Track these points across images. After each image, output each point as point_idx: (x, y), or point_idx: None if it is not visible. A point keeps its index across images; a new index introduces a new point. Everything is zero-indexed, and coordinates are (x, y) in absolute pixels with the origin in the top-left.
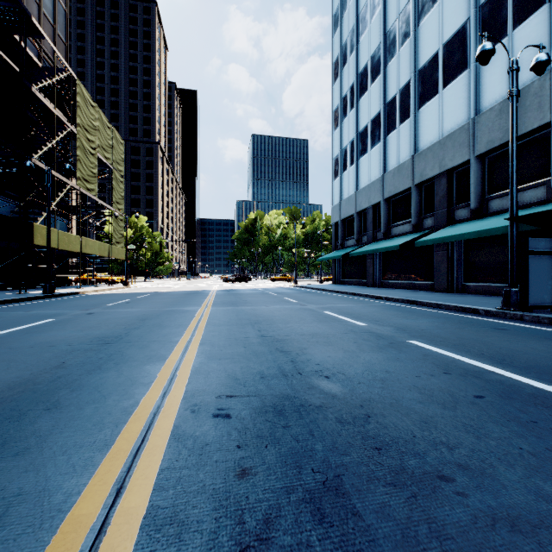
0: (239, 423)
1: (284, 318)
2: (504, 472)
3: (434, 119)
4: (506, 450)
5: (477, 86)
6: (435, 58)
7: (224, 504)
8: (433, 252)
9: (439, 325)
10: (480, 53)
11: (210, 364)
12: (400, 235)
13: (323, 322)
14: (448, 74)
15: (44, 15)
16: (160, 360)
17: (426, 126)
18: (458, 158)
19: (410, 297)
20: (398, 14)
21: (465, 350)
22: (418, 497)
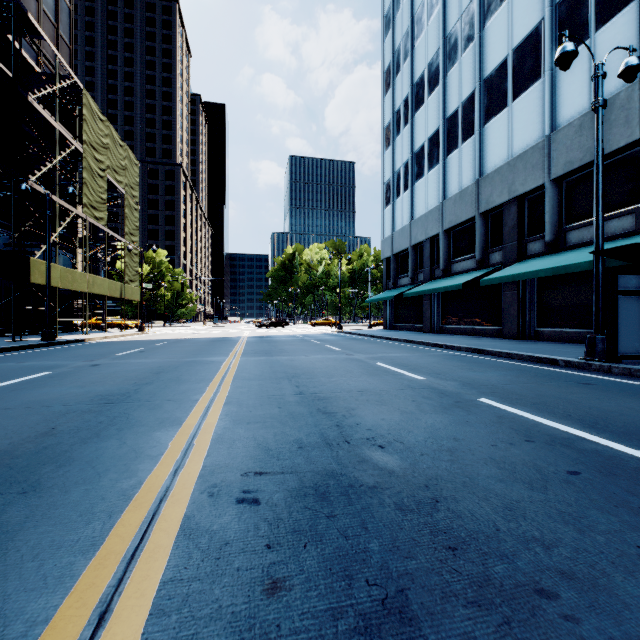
0: (270, 512)
1: (327, 371)
2: (623, 583)
3: (502, 137)
4: (620, 550)
5: (553, 98)
6: (503, 65)
7: (246, 638)
8: (501, 292)
9: (512, 379)
10: (560, 55)
11: (235, 430)
12: (462, 272)
13: (374, 375)
14: (519, 84)
15: (44, 13)
16: (175, 424)
17: (493, 145)
18: (530, 182)
19: (475, 344)
20: (459, 14)
21: (547, 411)
22: (513, 623)
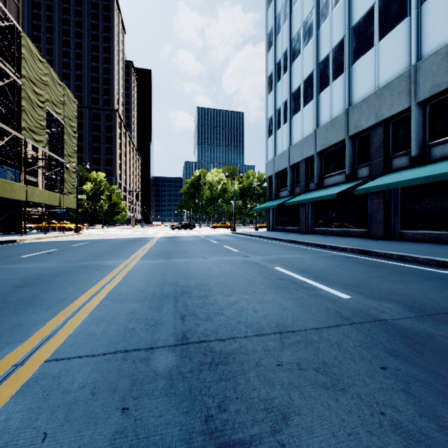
0: None
1: (224, 281)
2: None
3: (369, 71)
4: None
5: (418, 32)
6: (370, 12)
7: None
8: (367, 200)
9: None
10: None
11: None
12: (333, 185)
13: (282, 289)
14: (385, 25)
15: None
16: None
17: (361, 79)
18: (397, 106)
19: (355, 245)
20: None
21: None
22: None
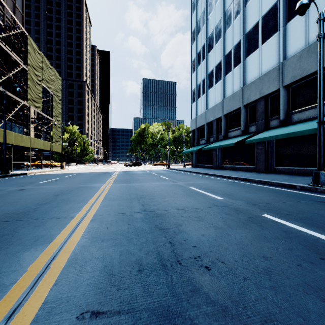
0: None
1: (162, 193)
2: None
3: (256, 64)
4: None
5: (284, 42)
6: (256, 25)
7: None
8: (255, 147)
9: (276, 198)
10: (299, 6)
11: (90, 248)
12: (234, 137)
13: (191, 196)
14: (265, 35)
15: None
16: (45, 242)
17: (251, 68)
18: (272, 88)
19: (243, 176)
20: None
21: (315, 225)
22: None
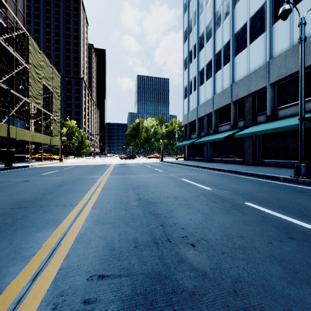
0: None
1: (155, 184)
2: None
3: (244, 62)
4: None
5: (270, 42)
6: (244, 26)
7: None
8: (243, 141)
9: (259, 189)
10: (282, 11)
11: (93, 229)
12: (223, 131)
13: (182, 186)
14: (253, 35)
15: None
16: (54, 225)
17: (239, 67)
18: (259, 85)
19: (232, 168)
20: (222, 1)
21: (290, 212)
22: None
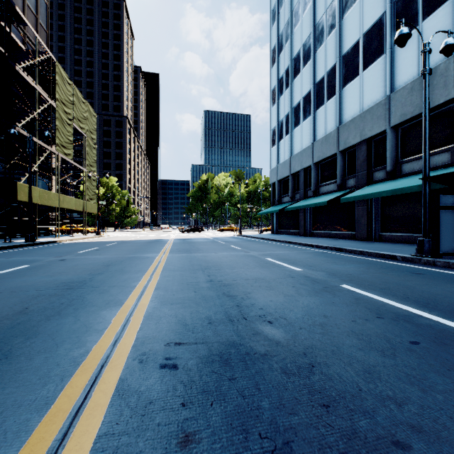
0: (185, 375)
1: (230, 264)
2: None
3: (355, 96)
4: None
5: (392, 68)
6: (356, 45)
7: None
8: (355, 207)
9: (364, 270)
10: (398, 36)
11: (162, 309)
12: (327, 193)
13: (265, 267)
14: (368, 59)
15: (28, 7)
16: (117, 305)
17: (349, 102)
18: (376, 128)
19: (336, 245)
20: (325, 9)
21: (391, 294)
22: None
